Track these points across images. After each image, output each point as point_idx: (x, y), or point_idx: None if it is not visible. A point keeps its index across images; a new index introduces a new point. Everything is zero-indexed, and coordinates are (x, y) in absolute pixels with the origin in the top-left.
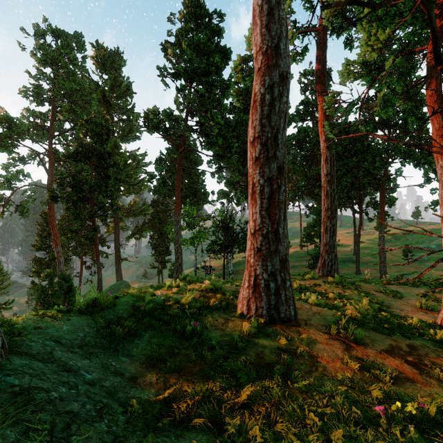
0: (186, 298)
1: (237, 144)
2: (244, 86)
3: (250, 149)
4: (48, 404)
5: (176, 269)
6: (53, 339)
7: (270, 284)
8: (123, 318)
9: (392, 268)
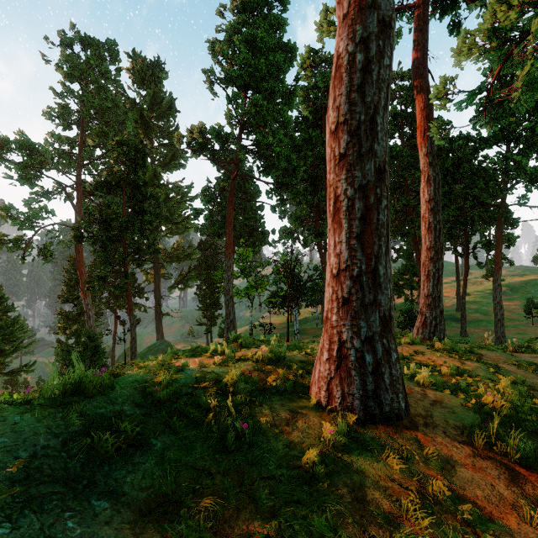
0: (231, 375)
1: (304, 167)
2: (313, 95)
3: (331, 143)
4: None
5: (226, 327)
6: None
7: (366, 356)
8: (122, 413)
9: (511, 329)
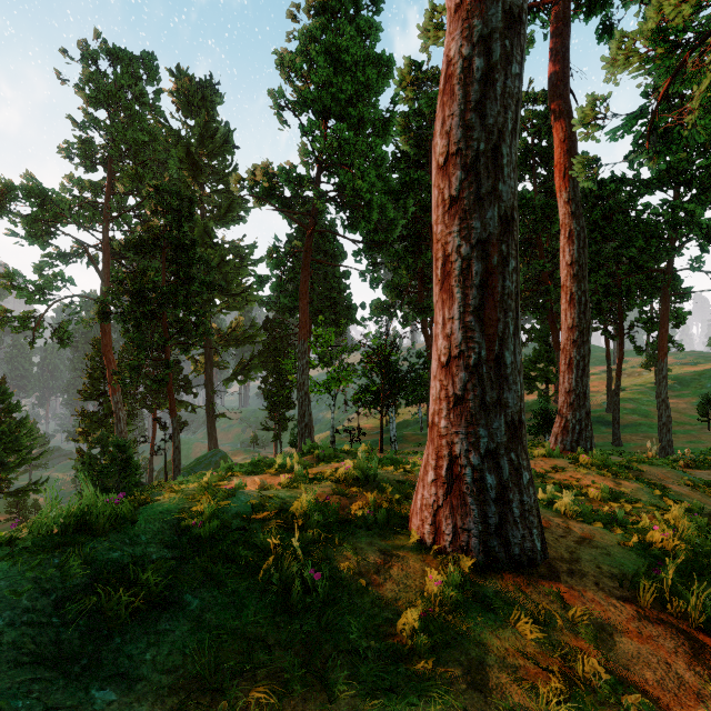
0: (301, 501)
1: (403, 220)
2: (416, 124)
3: (439, 183)
4: None
5: (300, 433)
6: None
7: (487, 477)
8: (145, 557)
9: (680, 436)
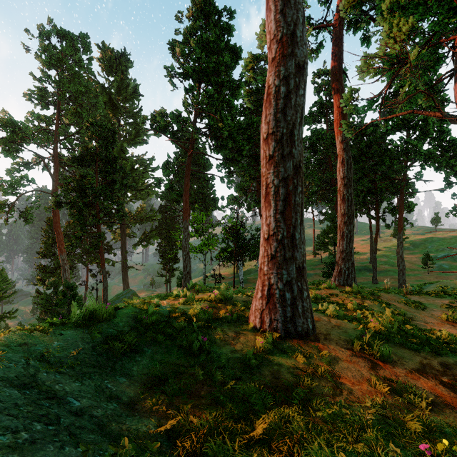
0: (194, 309)
1: (247, 147)
2: (255, 87)
3: (264, 147)
4: (12, 451)
5: (184, 278)
6: (40, 358)
7: (286, 294)
8: (123, 332)
9: (411, 277)
